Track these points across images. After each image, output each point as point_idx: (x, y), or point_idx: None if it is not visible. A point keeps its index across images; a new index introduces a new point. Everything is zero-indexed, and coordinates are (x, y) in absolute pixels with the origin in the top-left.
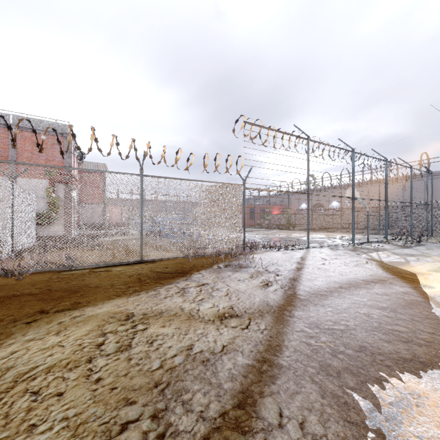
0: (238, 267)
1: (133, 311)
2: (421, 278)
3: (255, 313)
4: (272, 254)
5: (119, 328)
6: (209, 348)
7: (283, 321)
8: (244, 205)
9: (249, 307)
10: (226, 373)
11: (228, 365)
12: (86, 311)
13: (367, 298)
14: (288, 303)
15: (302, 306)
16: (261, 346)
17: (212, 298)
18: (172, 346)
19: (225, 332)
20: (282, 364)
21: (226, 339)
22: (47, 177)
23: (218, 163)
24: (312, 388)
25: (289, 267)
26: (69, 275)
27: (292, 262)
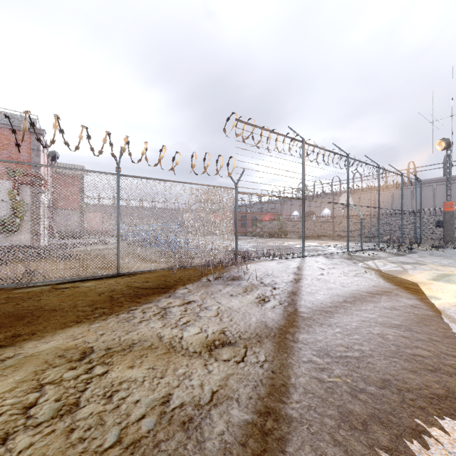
0: (229, 279)
1: (93, 344)
2: (423, 288)
3: (252, 338)
4: (266, 264)
5: (65, 374)
6: (193, 398)
7: (286, 348)
8: (236, 211)
9: (244, 331)
10: (216, 443)
11: (219, 426)
12: (24, 348)
13: (376, 313)
14: (290, 324)
15: (307, 327)
16: (262, 387)
17: (200, 320)
18: (139, 401)
19: (214, 369)
20: (291, 415)
21: (216, 380)
22: (10, 178)
23: (208, 163)
24: (335, 454)
25: (286, 279)
26: (22, 293)
27: (289, 272)
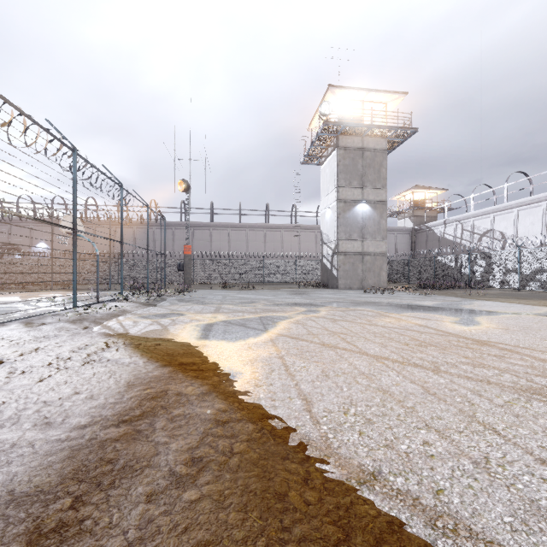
0: None
1: None
2: (202, 357)
3: None
4: None
5: None
6: None
7: None
8: None
9: None
10: None
11: None
12: None
13: None
14: None
15: None
16: None
17: None
18: None
19: None
20: None
21: None
22: None
23: None
24: None
25: None
26: None
27: None
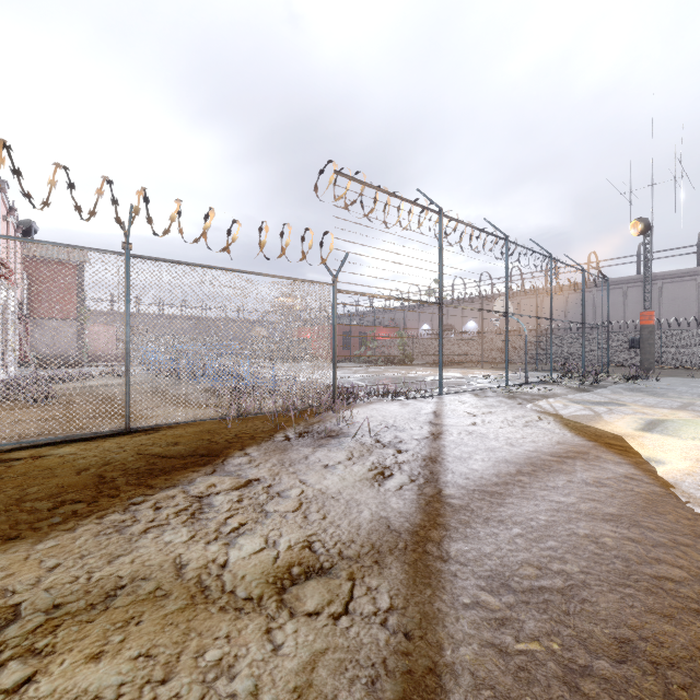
0: (323, 436)
1: (24, 596)
2: (633, 444)
3: (363, 556)
4: (384, 408)
5: None
6: None
7: (429, 576)
8: (334, 321)
9: (348, 540)
10: None
11: None
12: None
13: (575, 495)
14: (431, 521)
15: (462, 528)
16: (387, 681)
17: (265, 522)
18: None
19: (287, 640)
20: None
21: (289, 674)
22: None
23: (287, 241)
24: None
25: (418, 433)
26: None
27: (421, 422)
